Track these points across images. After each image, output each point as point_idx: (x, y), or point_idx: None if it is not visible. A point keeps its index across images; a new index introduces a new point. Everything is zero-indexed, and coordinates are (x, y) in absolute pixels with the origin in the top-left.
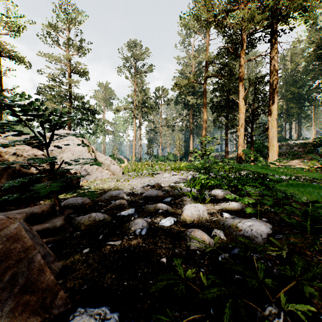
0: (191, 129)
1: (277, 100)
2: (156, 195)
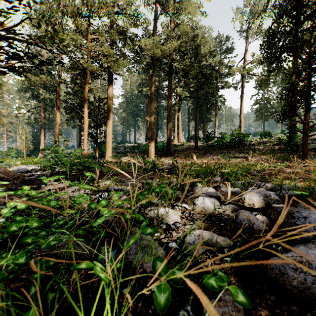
0: (43, 124)
1: (111, 118)
2: (27, 170)
